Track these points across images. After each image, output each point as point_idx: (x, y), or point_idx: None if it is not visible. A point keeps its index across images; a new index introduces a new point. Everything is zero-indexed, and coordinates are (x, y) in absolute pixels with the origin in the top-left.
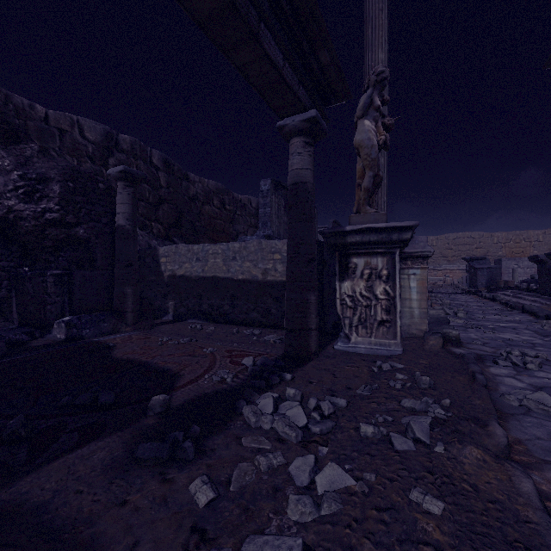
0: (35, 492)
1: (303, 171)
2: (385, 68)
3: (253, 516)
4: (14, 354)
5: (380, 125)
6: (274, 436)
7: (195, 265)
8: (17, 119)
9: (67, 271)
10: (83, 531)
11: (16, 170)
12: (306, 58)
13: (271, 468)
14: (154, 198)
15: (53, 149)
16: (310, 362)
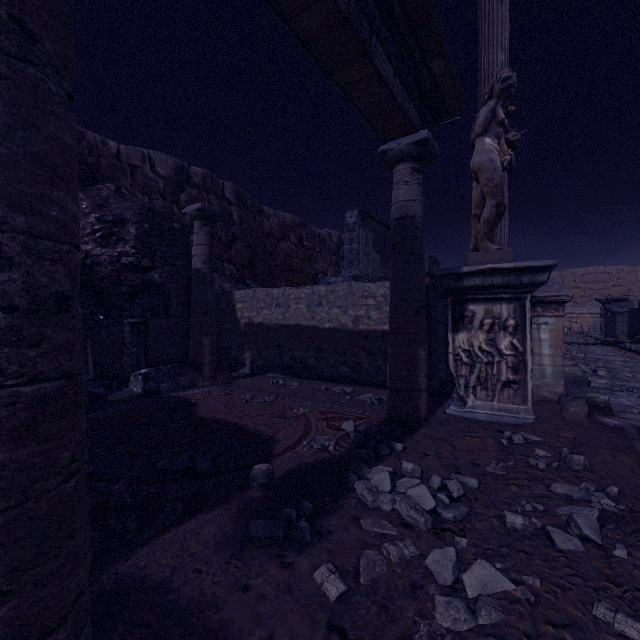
0: (153, 568)
1: (411, 203)
2: (511, 73)
3: (395, 616)
4: (95, 409)
5: (504, 142)
6: (397, 519)
7: (274, 312)
8: (90, 157)
9: (143, 319)
10: (210, 616)
11: (94, 212)
12: (418, 69)
13: (403, 560)
14: (226, 236)
15: (125, 187)
16: (420, 430)
